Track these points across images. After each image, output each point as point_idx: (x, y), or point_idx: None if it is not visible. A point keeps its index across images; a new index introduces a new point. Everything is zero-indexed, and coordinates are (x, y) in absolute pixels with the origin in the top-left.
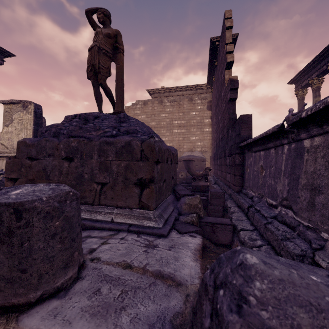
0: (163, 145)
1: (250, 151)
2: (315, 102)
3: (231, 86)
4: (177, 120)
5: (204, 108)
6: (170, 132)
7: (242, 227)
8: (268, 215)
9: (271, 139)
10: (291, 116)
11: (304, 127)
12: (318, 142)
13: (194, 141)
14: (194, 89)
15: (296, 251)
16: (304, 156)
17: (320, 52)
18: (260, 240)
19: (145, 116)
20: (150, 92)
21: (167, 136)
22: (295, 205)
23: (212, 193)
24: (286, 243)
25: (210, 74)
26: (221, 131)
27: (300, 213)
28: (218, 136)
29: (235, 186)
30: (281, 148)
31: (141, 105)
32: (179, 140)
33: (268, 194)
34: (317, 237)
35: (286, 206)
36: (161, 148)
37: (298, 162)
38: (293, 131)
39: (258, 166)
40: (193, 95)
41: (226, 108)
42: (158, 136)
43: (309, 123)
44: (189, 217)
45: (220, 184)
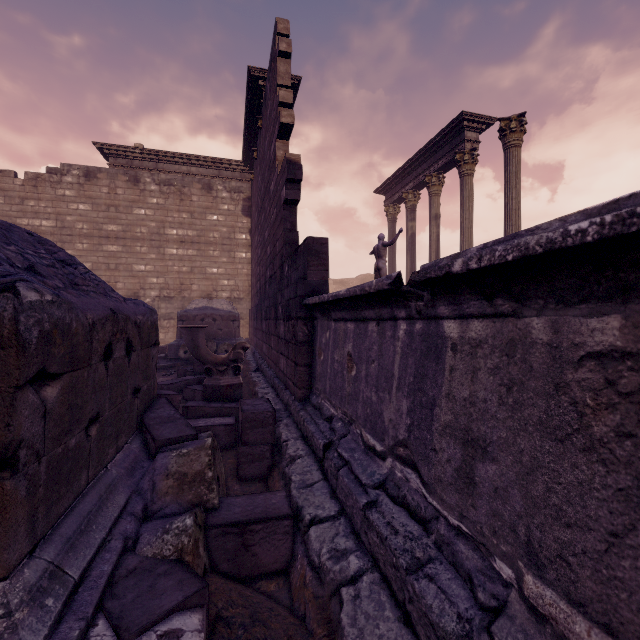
0: (81, 311)
1: (325, 316)
2: (411, 228)
3: (288, 173)
4: (177, 228)
5: (237, 210)
6: (159, 252)
7: (315, 514)
8: (368, 480)
9: (371, 302)
10: (382, 247)
11: (449, 292)
12: (480, 333)
13: (216, 277)
14: (216, 166)
15: (449, 621)
16: (445, 357)
17: (417, 153)
18: (355, 552)
19: (91, 207)
20: (104, 151)
21: (152, 262)
22: (426, 466)
23: (246, 415)
24: (420, 589)
25: (249, 143)
26: (270, 263)
27: (439, 490)
28: (263, 273)
29: (296, 388)
30: (392, 325)
31: (78, 177)
32: (180, 272)
33: (365, 420)
34: (485, 566)
35: (403, 460)
36: (68, 323)
37: (431, 367)
38: (422, 295)
39: (343, 352)
40: (213, 179)
41: (280, 217)
42: (79, 274)
43: (462, 286)
44: (171, 534)
45: (267, 373)
